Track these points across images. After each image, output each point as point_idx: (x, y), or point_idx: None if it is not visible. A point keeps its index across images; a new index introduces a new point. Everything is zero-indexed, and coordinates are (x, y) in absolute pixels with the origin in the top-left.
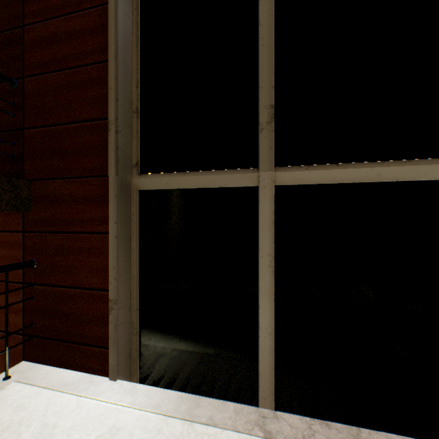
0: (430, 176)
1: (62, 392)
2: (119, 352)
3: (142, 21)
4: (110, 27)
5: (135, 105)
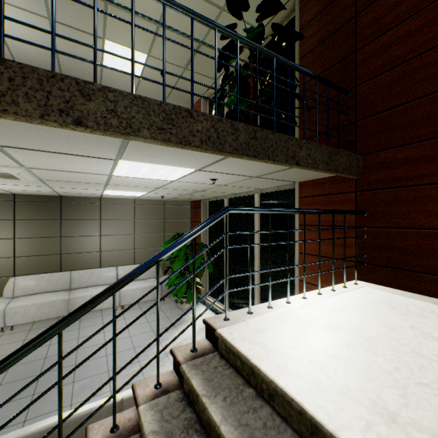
0: None
1: (412, 298)
2: None
3: None
4: None
5: None
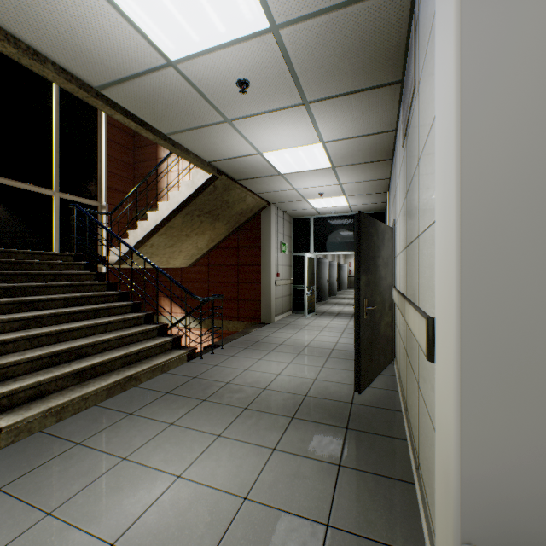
0: (45, 193)
1: None
2: None
3: None
4: None
5: None
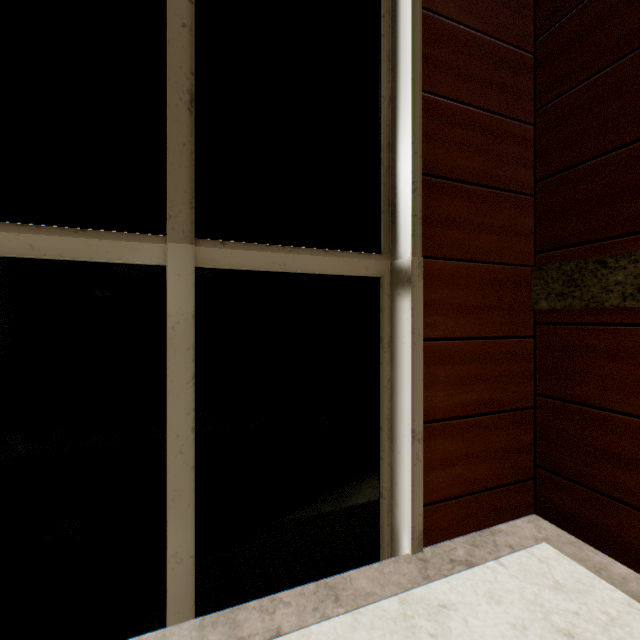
0: (115, 257)
1: None
2: None
3: None
4: None
5: None
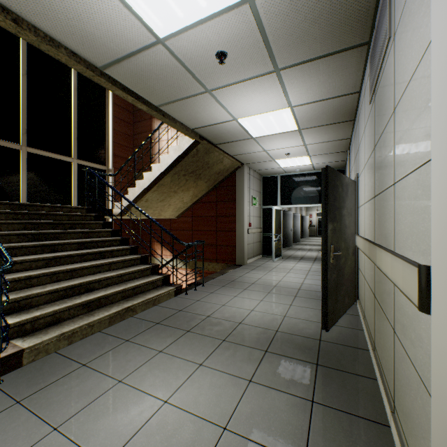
0: (66, 160)
1: None
2: None
3: None
4: None
5: None
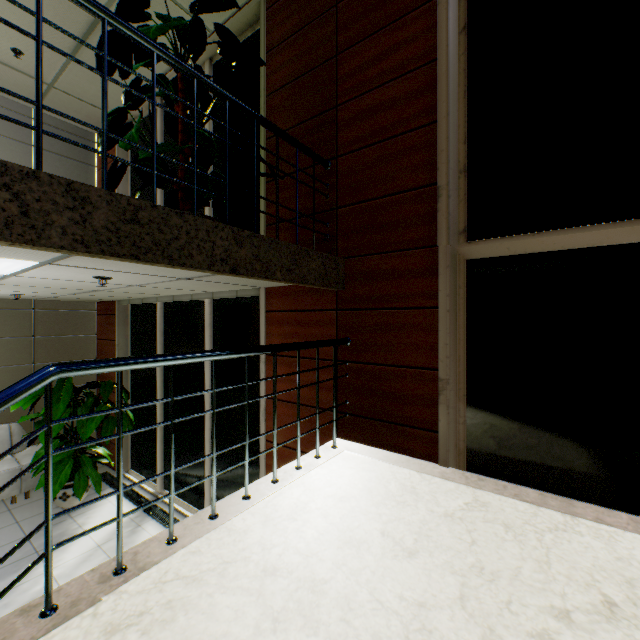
0: None
1: (396, 465)
2: (449, 438)
3: (470, 67)
4: (440, 85)
5: (461, 164)
